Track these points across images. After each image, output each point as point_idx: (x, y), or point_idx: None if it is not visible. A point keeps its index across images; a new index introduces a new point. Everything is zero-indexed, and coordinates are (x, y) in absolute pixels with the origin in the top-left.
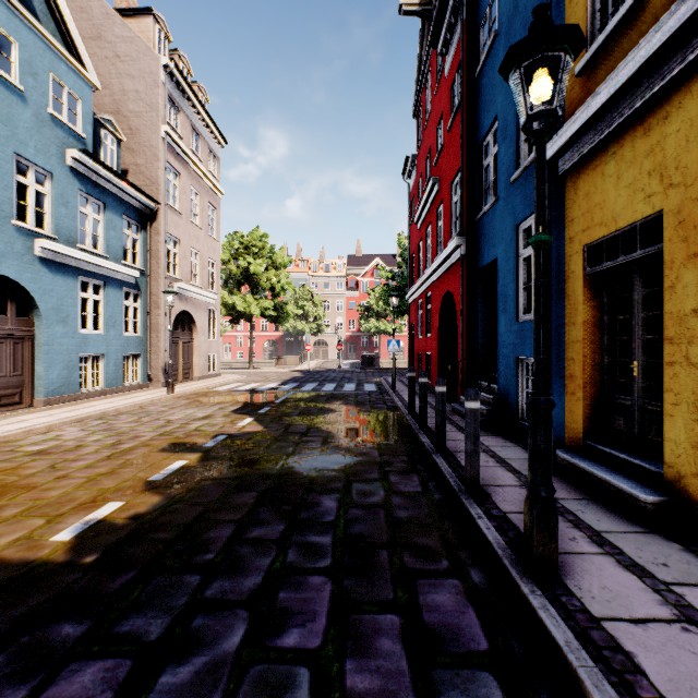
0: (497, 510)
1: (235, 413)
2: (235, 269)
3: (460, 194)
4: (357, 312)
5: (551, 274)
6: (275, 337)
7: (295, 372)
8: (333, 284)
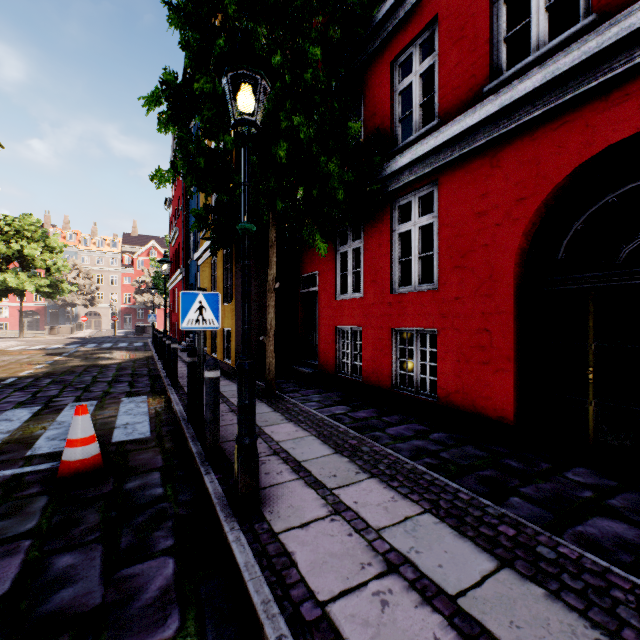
0: None
1: (47, 356)
2: (4, 249)
3: (183, 248)
4: (133, 287)
5: None
6: (36, 308)
7: (71, 339)
8: (107, 259)
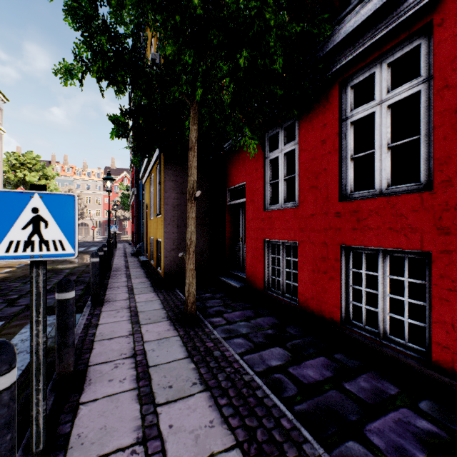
0: (111, 266)
1: None
2: (13, 177)
3: (135, 172)
4: (111, 205)
5: (143, 210)
6: None
7: None
8: (93, 185)
